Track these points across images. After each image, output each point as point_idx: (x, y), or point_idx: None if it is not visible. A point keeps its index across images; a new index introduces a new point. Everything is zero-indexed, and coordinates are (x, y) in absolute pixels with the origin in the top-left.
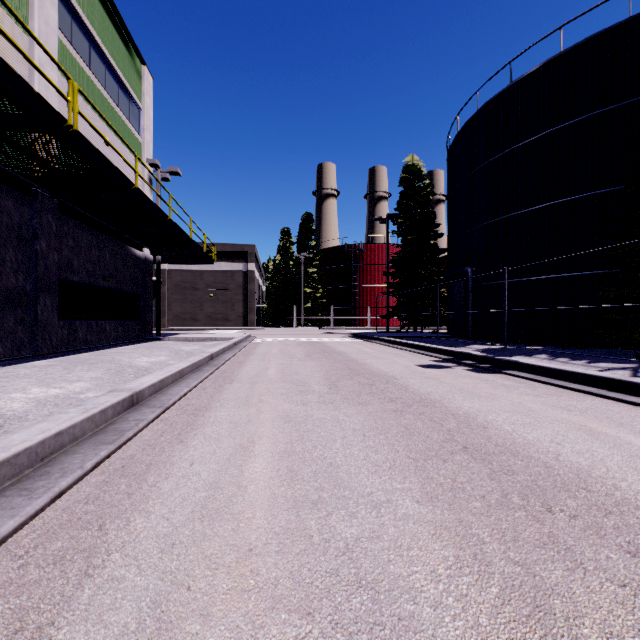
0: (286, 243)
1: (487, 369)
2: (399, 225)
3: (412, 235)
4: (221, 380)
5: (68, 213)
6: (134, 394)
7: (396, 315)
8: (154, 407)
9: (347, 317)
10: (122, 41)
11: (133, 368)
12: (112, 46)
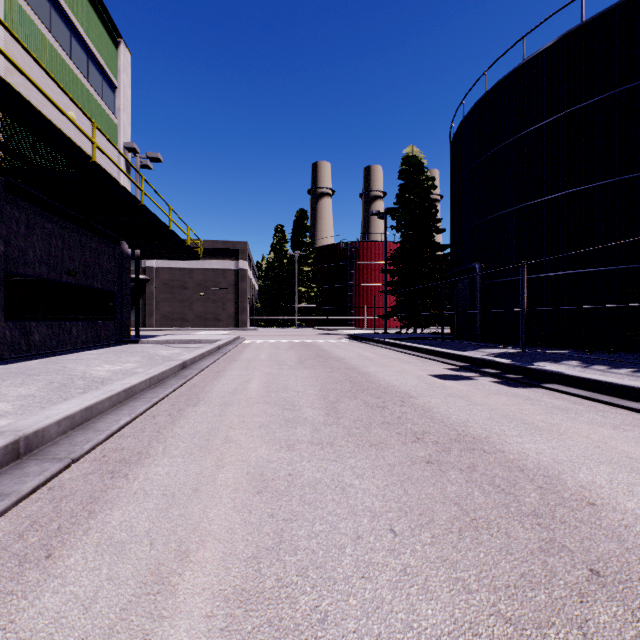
0: (280, 241)
1: (520, 381)
2: (398, 220)
3: (412, 230)
4: (184, 400)
5: (19, 195)
6: (20, 439)
7: (395, 315)
8: (51, 460)
9: (343, 317)
10: (92, 7)
11: (85, 380)
12: (79, 11)
